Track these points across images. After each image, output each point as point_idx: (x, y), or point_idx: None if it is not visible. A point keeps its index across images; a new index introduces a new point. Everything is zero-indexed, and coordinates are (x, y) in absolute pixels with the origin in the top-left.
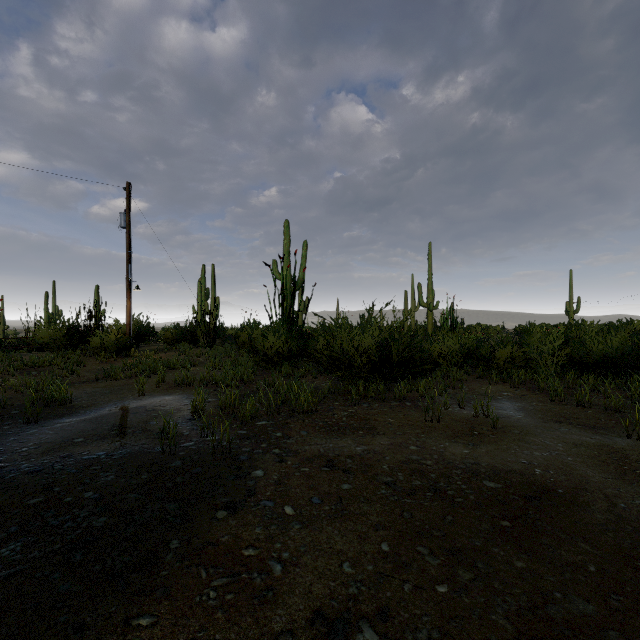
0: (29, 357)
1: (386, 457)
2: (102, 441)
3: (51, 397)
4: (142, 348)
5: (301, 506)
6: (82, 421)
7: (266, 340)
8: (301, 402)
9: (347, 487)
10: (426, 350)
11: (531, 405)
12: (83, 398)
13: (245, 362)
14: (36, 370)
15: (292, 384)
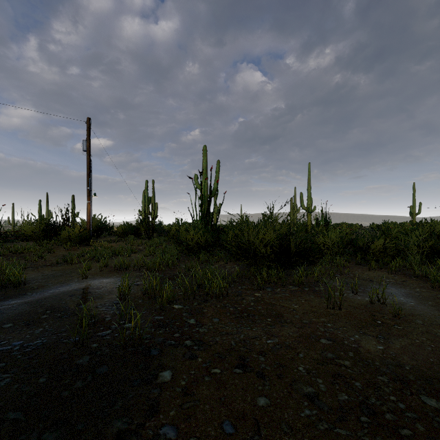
0: (13, 246)
1: (299, 354)
2: (27, 327)
3: (10, 279)
4: (100, 239)
5: (210, 439)
6: (23, 303)
7: (188, 233)
8: (214, 288)
9: (263, 403)
10: (315, 242)
11: (416, 291)
12: (38, 280)
13: (172, 250)
14: (17, 255)
15: (206, 272)
